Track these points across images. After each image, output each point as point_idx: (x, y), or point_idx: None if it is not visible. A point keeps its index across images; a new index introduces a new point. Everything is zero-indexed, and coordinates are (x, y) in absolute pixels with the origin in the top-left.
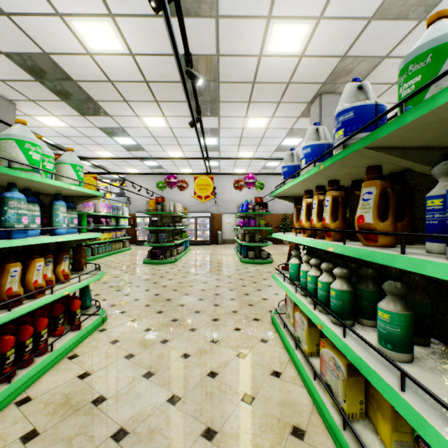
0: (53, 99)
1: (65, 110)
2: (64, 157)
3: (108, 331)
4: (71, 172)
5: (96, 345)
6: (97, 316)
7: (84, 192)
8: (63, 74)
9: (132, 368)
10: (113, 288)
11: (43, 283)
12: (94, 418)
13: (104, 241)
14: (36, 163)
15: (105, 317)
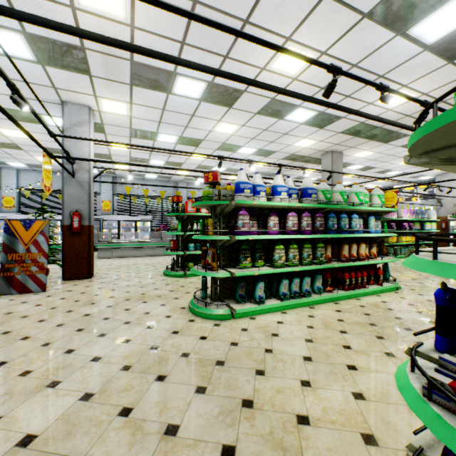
0: (364, 142)
1: (372, 145)
2: (373, 192)
3: (399, 293)
4: (377, 199)
5: (391, 296)
6: (392, 284)
7: (384, 210)
8: (371, 127)
9: (410, 308)
10: (409, 277)
11: (364, 255)
12: (387, 312)
13: (406, 244)
14: (361, 201)
15: (398, 287)
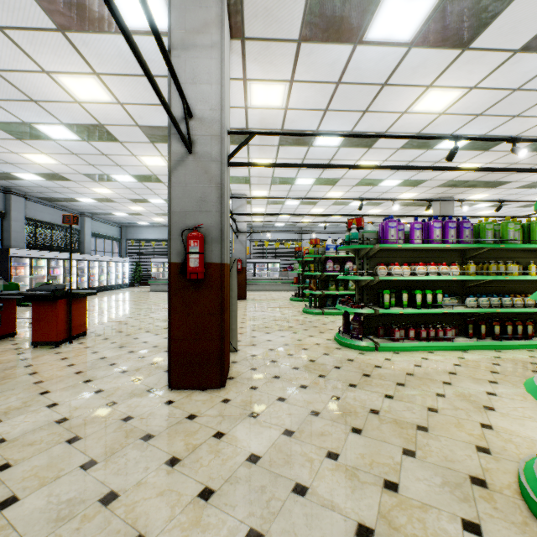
0: (468, 189)
1: (480, 190)
2: None
3: None
4: None
5: None
6: None
7: None
8: (463, 181)
9: None
10: None
11: None
12: None
13: None
14: None
15: None
